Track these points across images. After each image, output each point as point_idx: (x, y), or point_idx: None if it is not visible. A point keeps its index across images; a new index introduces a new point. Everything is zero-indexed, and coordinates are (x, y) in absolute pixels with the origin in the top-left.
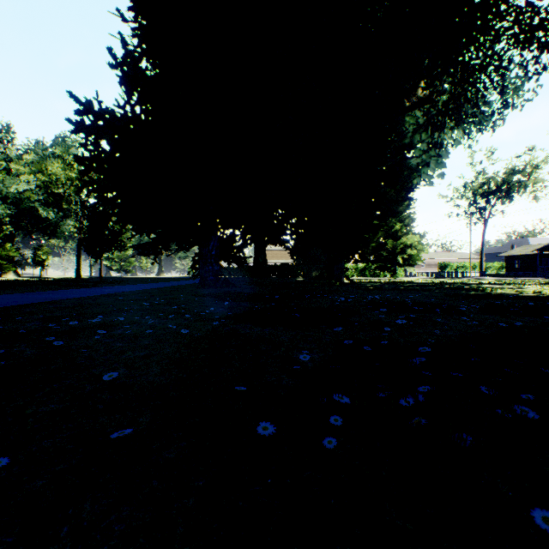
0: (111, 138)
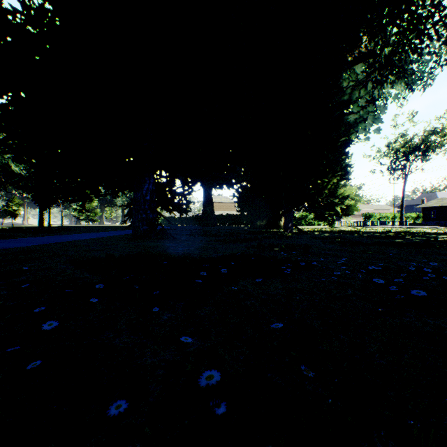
0: None
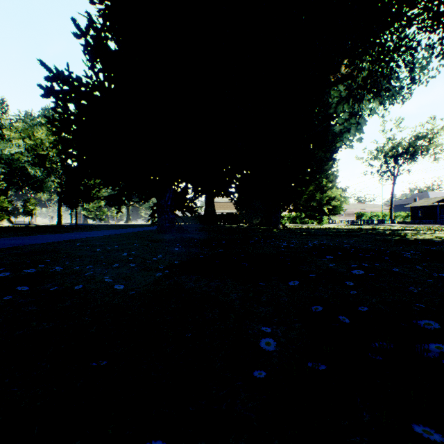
0: (79, 102)
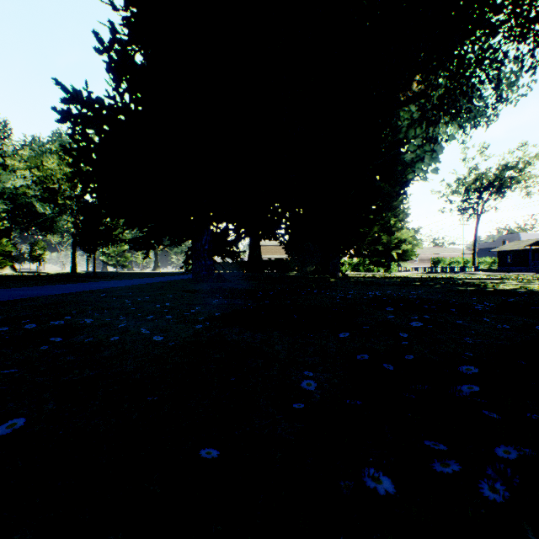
0: (100, 128)
